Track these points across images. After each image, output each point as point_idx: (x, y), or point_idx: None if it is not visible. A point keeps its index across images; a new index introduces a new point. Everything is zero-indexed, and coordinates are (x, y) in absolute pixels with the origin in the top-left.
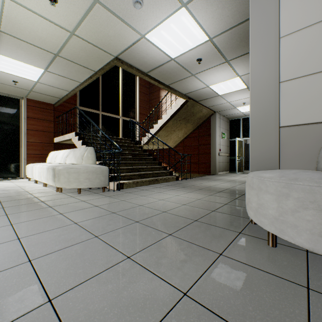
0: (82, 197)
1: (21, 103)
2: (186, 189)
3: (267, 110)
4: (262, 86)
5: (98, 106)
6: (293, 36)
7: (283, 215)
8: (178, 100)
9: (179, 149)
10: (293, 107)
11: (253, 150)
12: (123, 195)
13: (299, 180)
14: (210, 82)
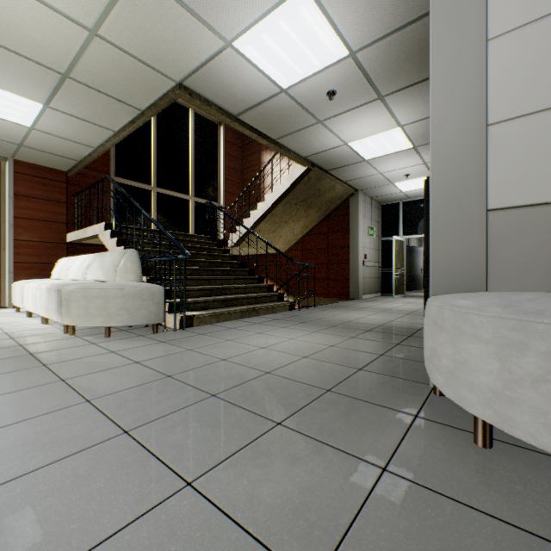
0: (113, 345)
1: (3, 168)
2: (308, 326)
3: (463, 178)
4: (454, 132)
5: (151, 177)
6: (513, 37)
7: (513, 386)
8: (294, 168)
9: (295, 254)
10: (513, 173)
11: (437, 255)
12: (190, 340)
13: (547, 316)
14: (349, 136)
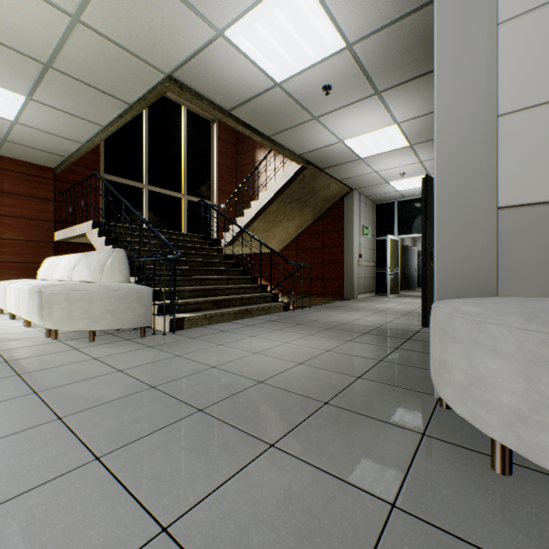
0: (96, 351)
1: None
2: (303, 328)
3: (472, 173)
4: (461, 124)
5: (142, 175)
6: (526, 20)
7: (543, 410)
8: (288, 166)
9: (289, 254)
10: (526, 167)
11: (443, 256)
12: (180, 345)
13: None
14: (345, 133)
